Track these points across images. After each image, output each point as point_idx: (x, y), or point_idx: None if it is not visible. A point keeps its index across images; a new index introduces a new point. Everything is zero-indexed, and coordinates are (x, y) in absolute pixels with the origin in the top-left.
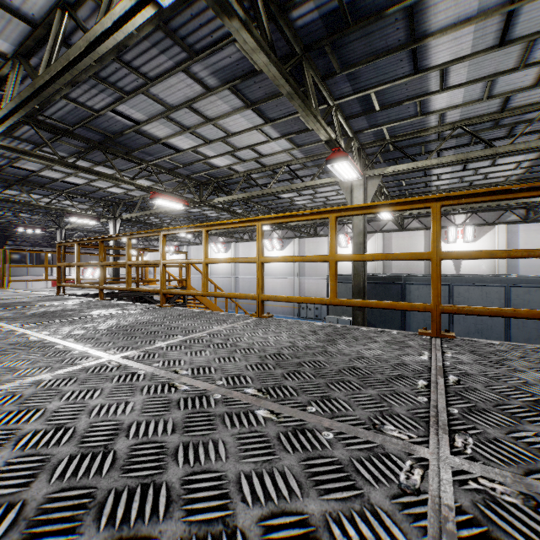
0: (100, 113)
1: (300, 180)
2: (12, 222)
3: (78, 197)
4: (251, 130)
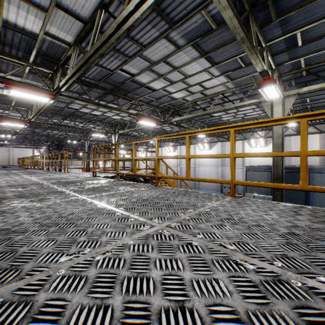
0: (114, 72)
1: (228, 104)
2: (65, 137)
3: (97, 122)
4: (202, 72)
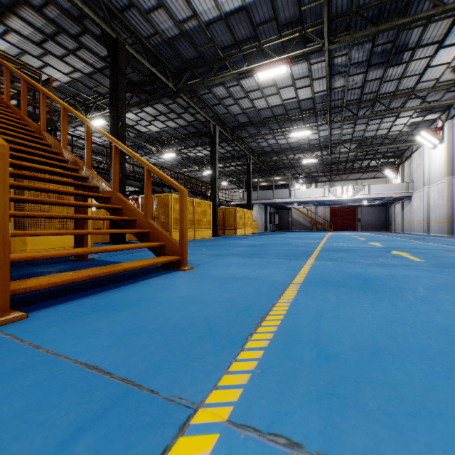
0: None
1: None
2: None
3: None
4: None
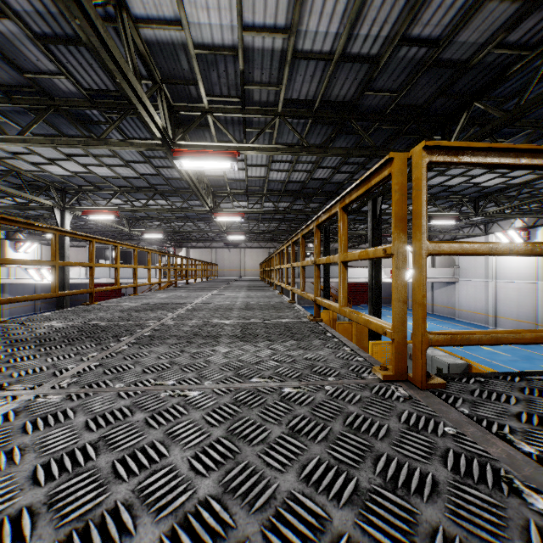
0: None
1: None
2: None
3: None
4: None
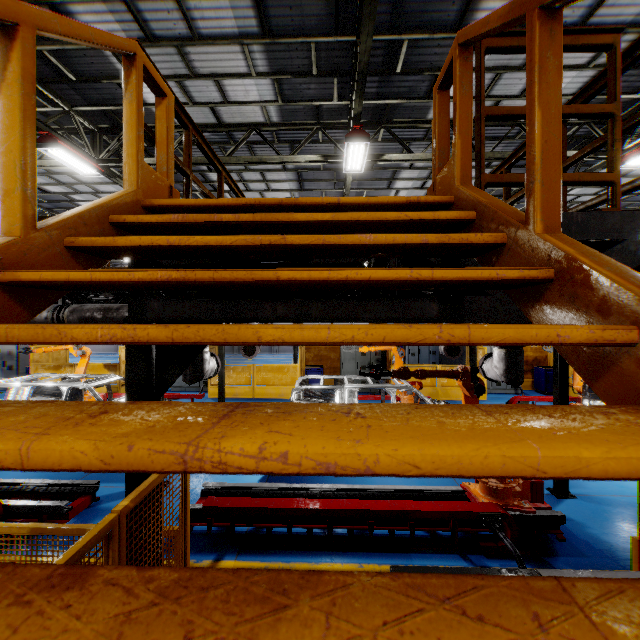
0: None
1: None
2: None
3: None
4: None
